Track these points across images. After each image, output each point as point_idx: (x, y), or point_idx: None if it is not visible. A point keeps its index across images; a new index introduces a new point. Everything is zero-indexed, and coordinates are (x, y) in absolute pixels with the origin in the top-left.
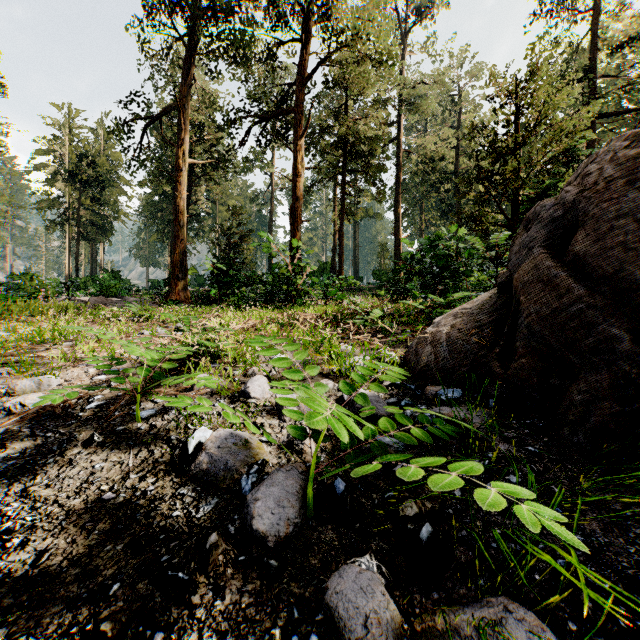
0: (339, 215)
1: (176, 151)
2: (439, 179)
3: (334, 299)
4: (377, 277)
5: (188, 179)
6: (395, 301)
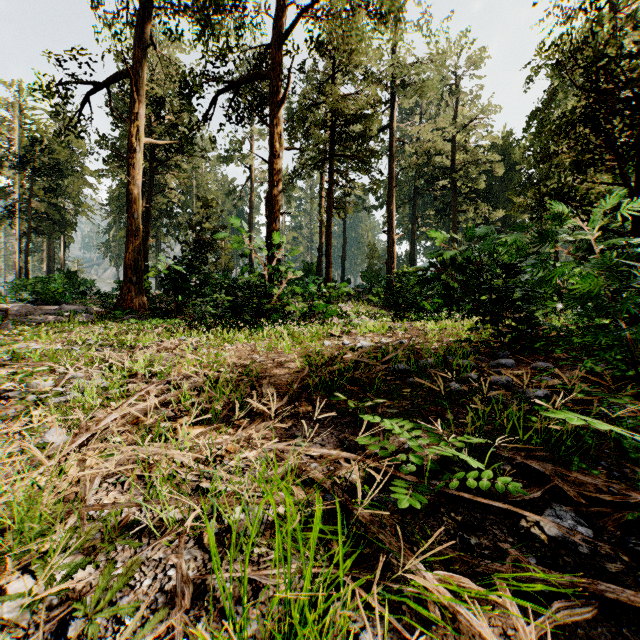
0: (327, 208)
1: (129, 127)
2: (433, 175)
3: (322, 314)
4: (367, 280)
5: (152, 166)
6: (396, 313)
